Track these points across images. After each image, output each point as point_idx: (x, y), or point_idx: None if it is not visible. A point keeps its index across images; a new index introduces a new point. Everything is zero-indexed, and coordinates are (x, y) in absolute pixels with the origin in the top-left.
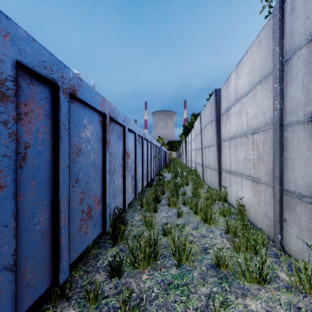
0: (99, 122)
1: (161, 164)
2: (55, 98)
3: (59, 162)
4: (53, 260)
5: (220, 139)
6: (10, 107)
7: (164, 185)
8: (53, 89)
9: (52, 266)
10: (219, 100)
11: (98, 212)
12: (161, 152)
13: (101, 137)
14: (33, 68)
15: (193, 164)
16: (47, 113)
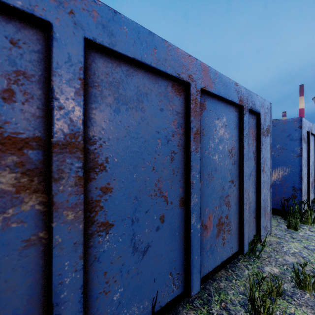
0: (313, 140)
1: None
2: (307, 137)
3: (309, 160)
4: (307, 195)
5: None
6: (306, 144)
7: None
8: (307, 133)
9: (307, 197)
10: None
11: (313, 186)
12: None
13: (314, 147)
14: (307, 130)
15: None
16: (306, 143)
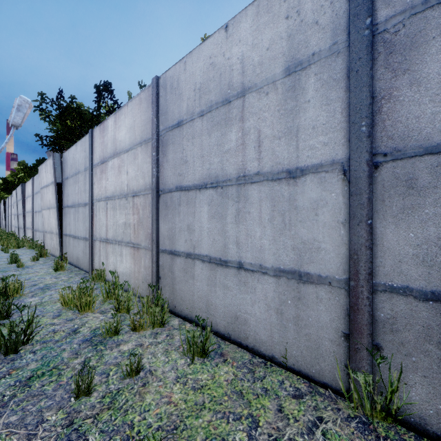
0: None
1: None
2: None
3: None
4: None
5: (25, 211)
6: None
7: None
8: None
9: None
10: (25, 190)
11: None
12: None
13: None
14: None
15: (13, 228)
16: None
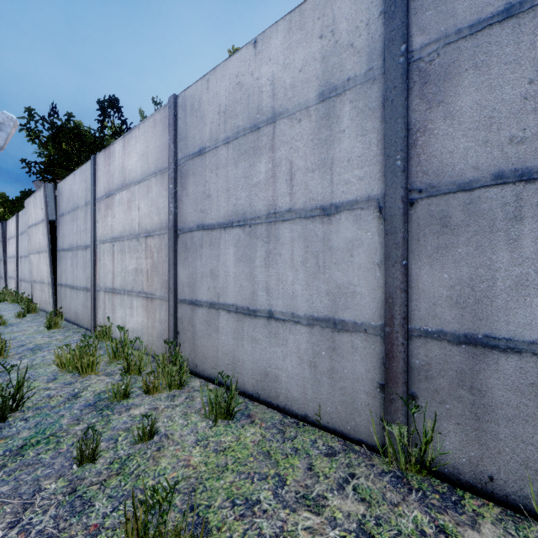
0: None
1: None
2: None
3: None
4: None
5: (7, 256)
6: None
7: None
8: None
9: None
10: (6, 229)
11: None
12: None
13: None
14: None
15: None
16: None
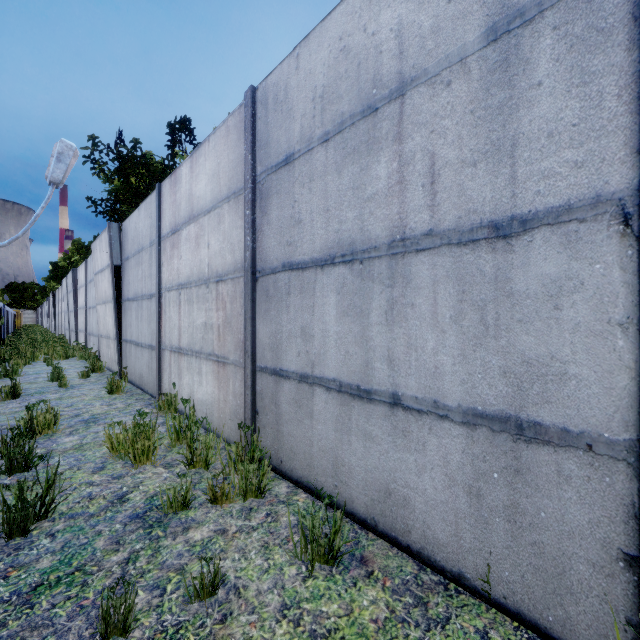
0: None
1: (4, 332)
2: None
3: None
4: None
5: (77, 307)
6: None
7: (18, 345)
8: None
9: None
10: (77, 278)
11: None
12: (3, 315)
13: None
14: None
15: (63, 331)
16: None
